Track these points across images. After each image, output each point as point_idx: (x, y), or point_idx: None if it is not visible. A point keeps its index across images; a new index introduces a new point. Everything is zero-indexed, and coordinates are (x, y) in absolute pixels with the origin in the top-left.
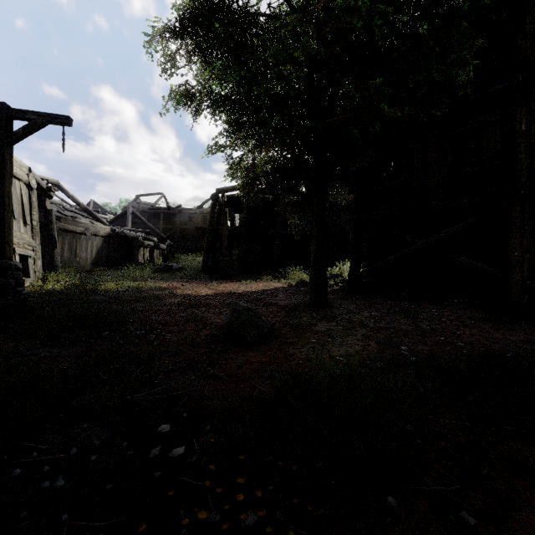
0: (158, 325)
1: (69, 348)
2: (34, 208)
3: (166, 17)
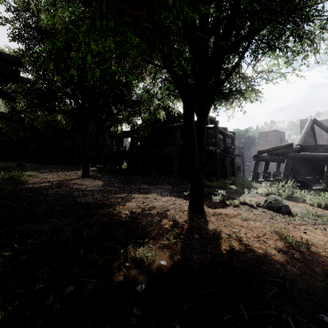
0: None
1: None
2: None
3: None
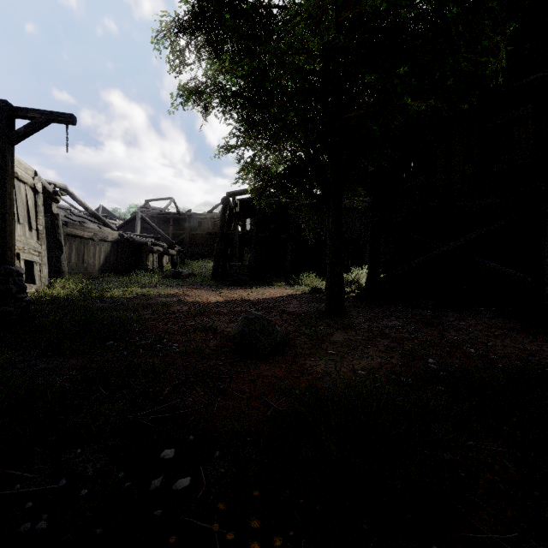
0: (165, 334)
1: (70, 359)
2: (40, 212)
3: (175, 11)
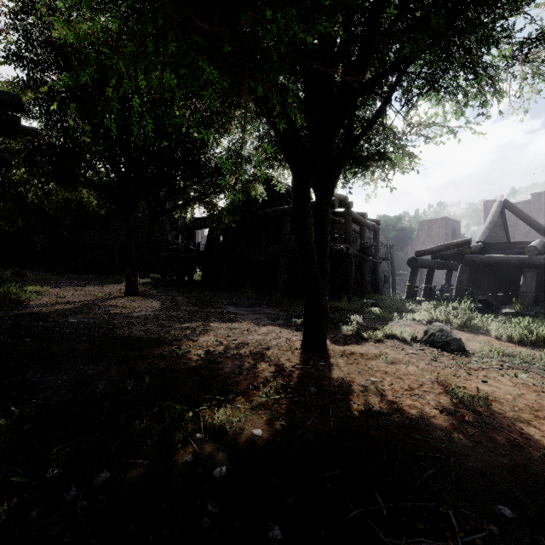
0: None
1: None
2: None
3: None
